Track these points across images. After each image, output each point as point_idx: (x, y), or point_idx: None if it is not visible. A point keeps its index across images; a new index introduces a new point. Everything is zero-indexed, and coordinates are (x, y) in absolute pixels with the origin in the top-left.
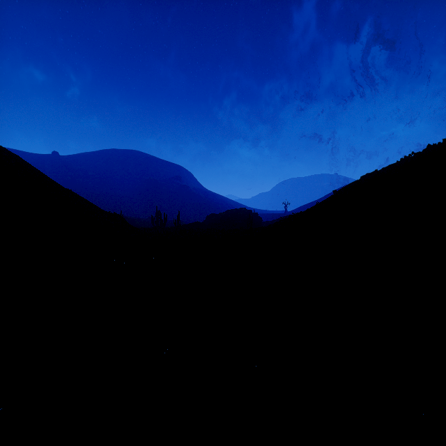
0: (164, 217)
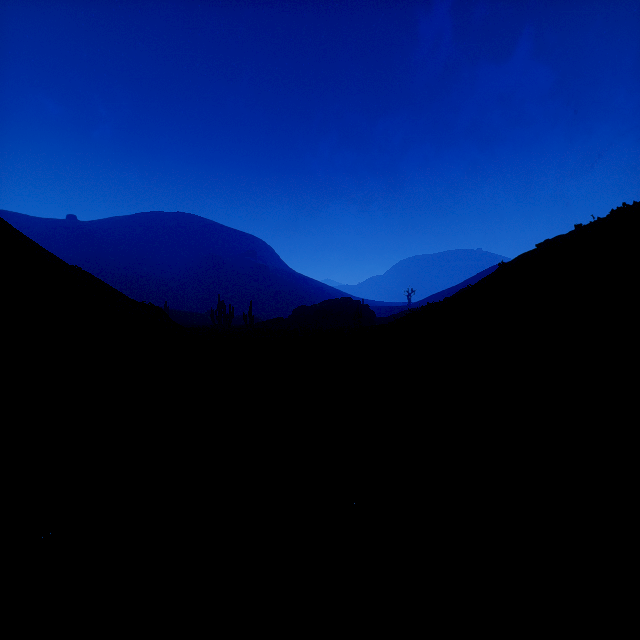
0: (230, 311)
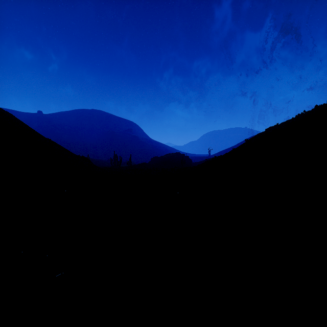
0: (120, 159)
